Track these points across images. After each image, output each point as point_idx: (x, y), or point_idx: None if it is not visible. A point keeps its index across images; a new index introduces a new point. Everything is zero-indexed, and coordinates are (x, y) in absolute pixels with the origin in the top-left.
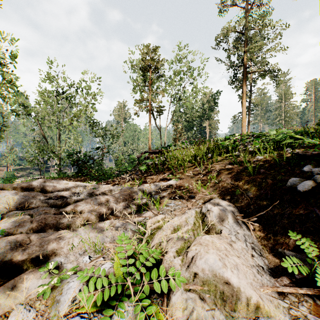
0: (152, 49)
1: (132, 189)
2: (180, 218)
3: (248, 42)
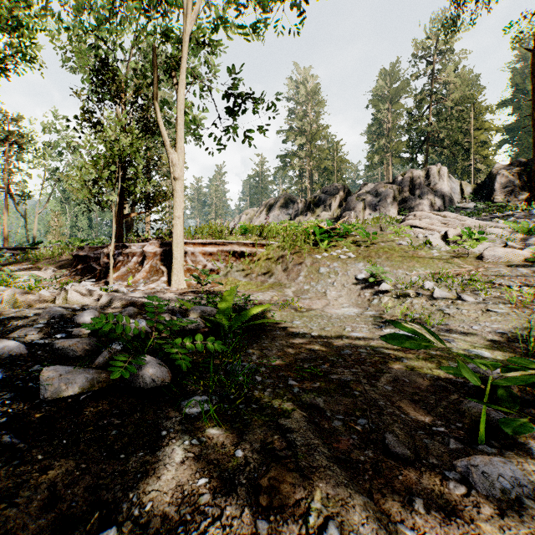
0: (12, 118)
1: (1, 267)
2: (30, 271)
3: None
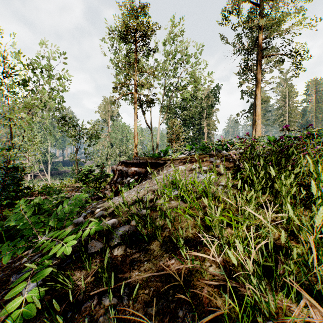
0: (139, 7)
1: None
2: None
3: (264, 17)
